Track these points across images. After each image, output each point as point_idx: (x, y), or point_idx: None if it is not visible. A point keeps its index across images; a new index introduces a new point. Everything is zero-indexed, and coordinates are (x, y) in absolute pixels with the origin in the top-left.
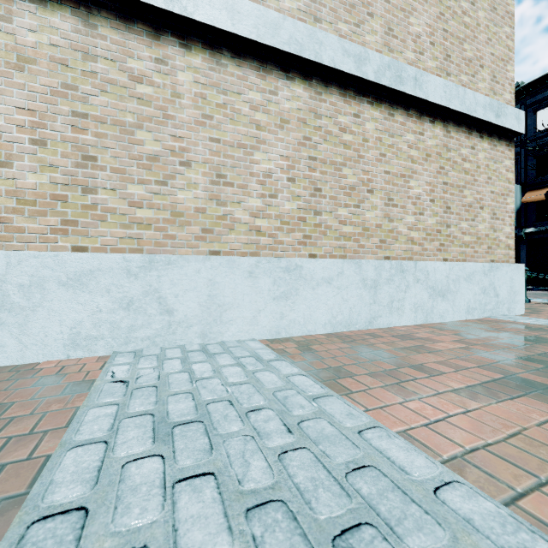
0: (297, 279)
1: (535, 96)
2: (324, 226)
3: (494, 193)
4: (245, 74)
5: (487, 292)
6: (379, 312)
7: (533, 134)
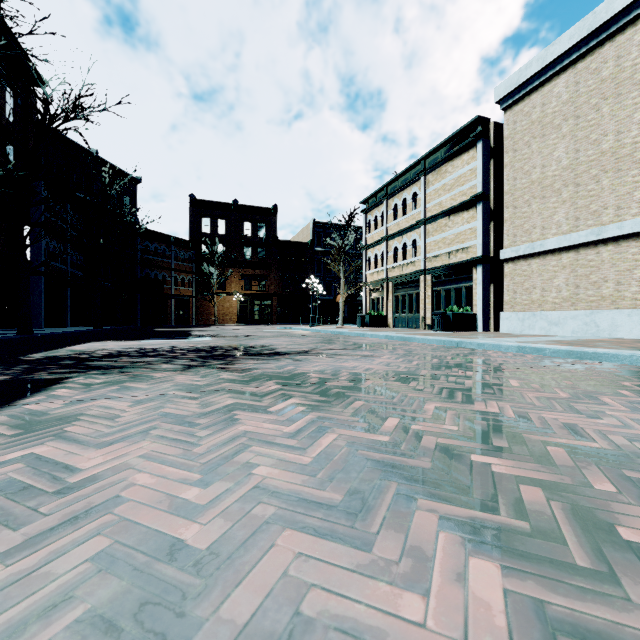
0: None
1: None
2: None
3: None
4: (629, 244)
5: None
6: None
7: None
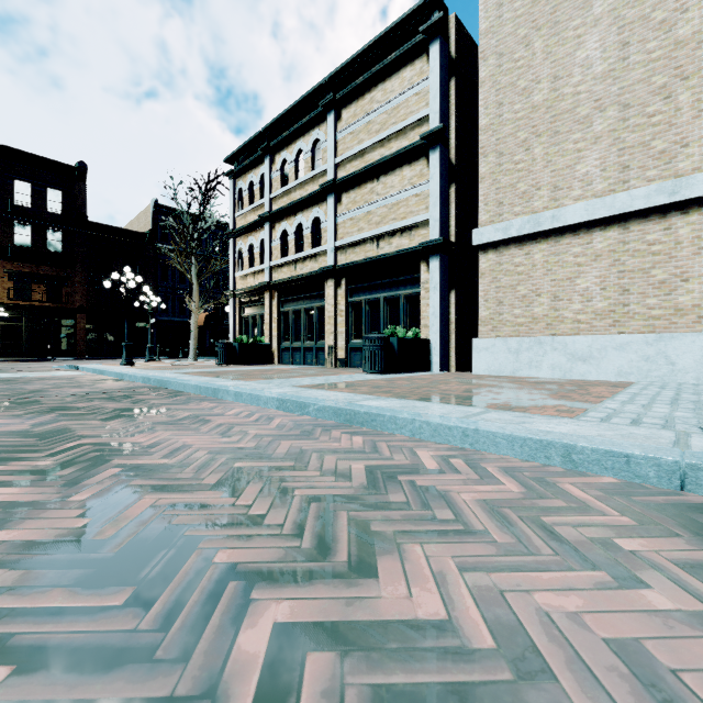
0: None
1: None
2: None
3: None
4: None
5: None
6: None
7: None
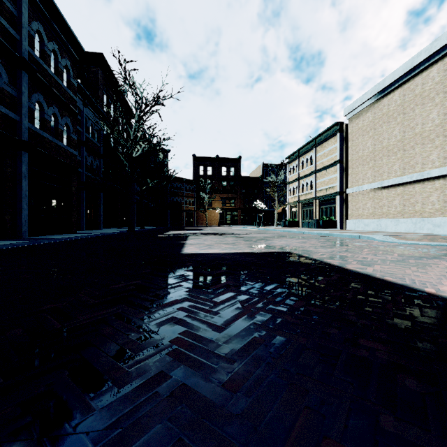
0: (398, 222)
1: None
2: (406, 212)
3: None
4: (392, 189)
5: None
6: (416, 229)
7: None
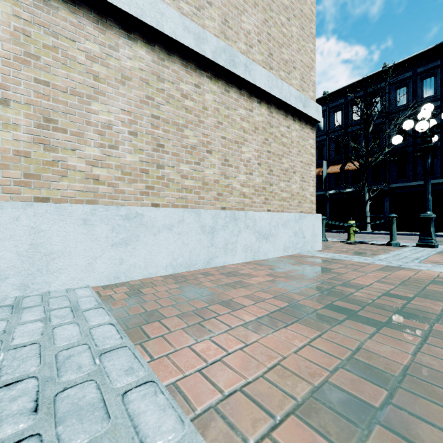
0: (138, 226)
1: (334, 102)
2: (167, 179)
3: (303, 163)
4: (80, 23)
5: (298, 235)
6: (216, 253)
7: (333, 128)
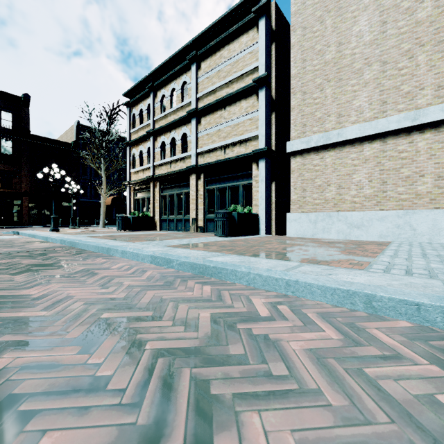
0: None
1: None
2: None
3: None
4: None
5: None
6: None
7: None
